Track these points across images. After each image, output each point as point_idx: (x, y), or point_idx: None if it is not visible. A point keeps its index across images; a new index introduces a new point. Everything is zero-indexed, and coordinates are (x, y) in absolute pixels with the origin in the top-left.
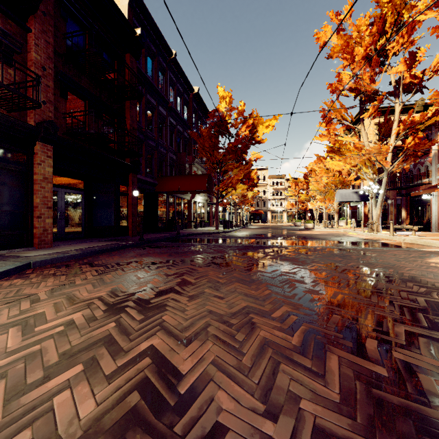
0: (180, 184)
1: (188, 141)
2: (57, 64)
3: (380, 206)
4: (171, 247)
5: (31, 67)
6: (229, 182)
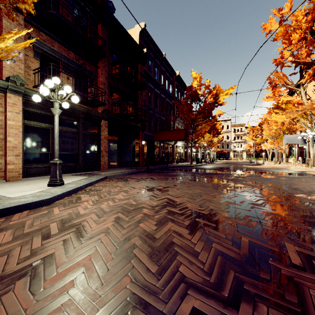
0: (167, 136)
1: (172, 107)
2: (109, 80)
3: None
4: (165, 173)
5: (100, 85)
6: (199, 133)
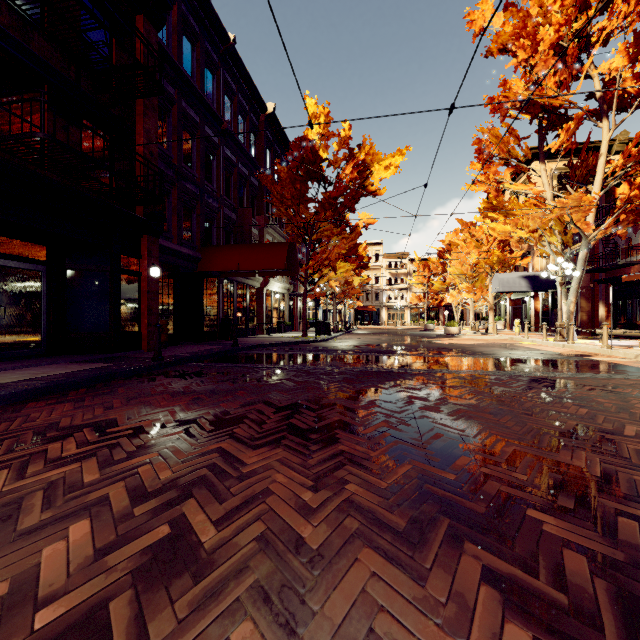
0: (240, 259)
1: (258, 192)
2: None
3: (574, 297)
4: (210, 377)
5: None
6: (325, 258)
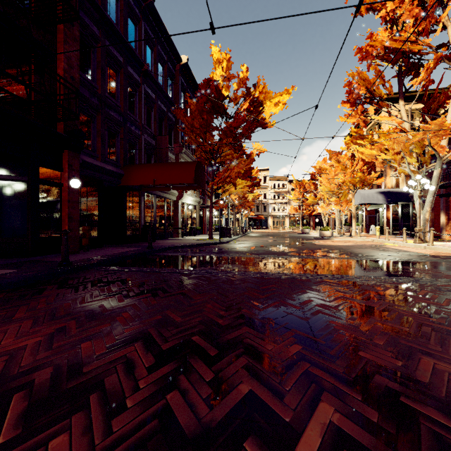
0: (155, 175)
1: (175, 125)
2: None
3: (429, 207)
4: (105, 287)
5: None
6: (227, 176)
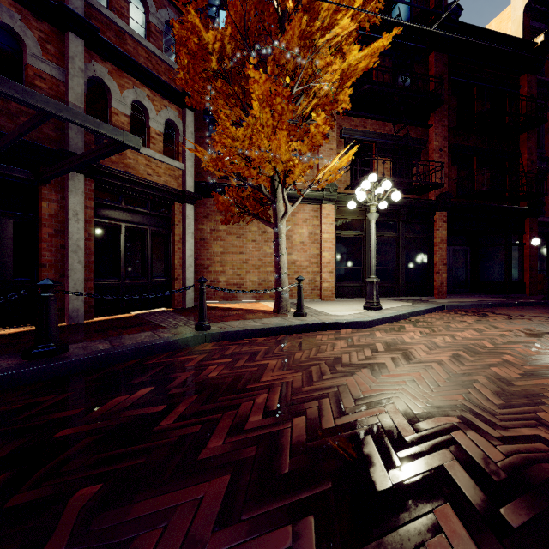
0: None
1: None
2: (449, 139)
3: None
4: None
5: (432, 154)
6: None
